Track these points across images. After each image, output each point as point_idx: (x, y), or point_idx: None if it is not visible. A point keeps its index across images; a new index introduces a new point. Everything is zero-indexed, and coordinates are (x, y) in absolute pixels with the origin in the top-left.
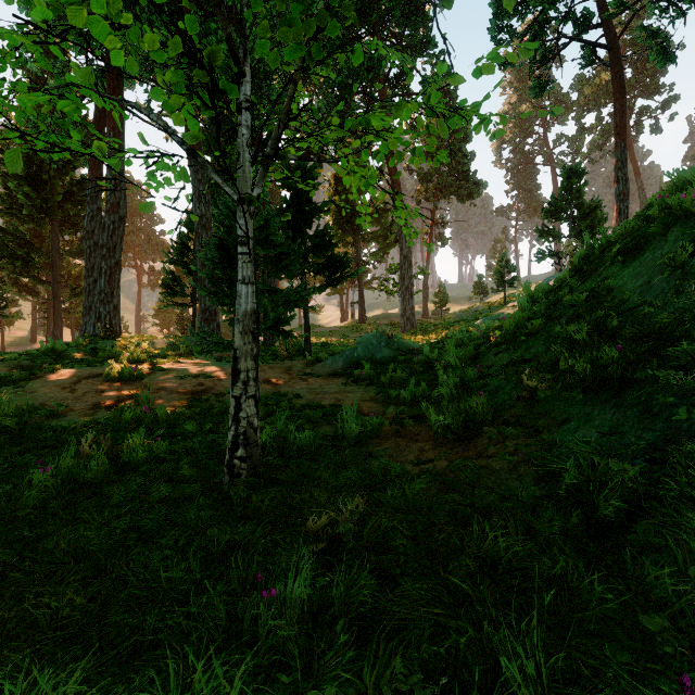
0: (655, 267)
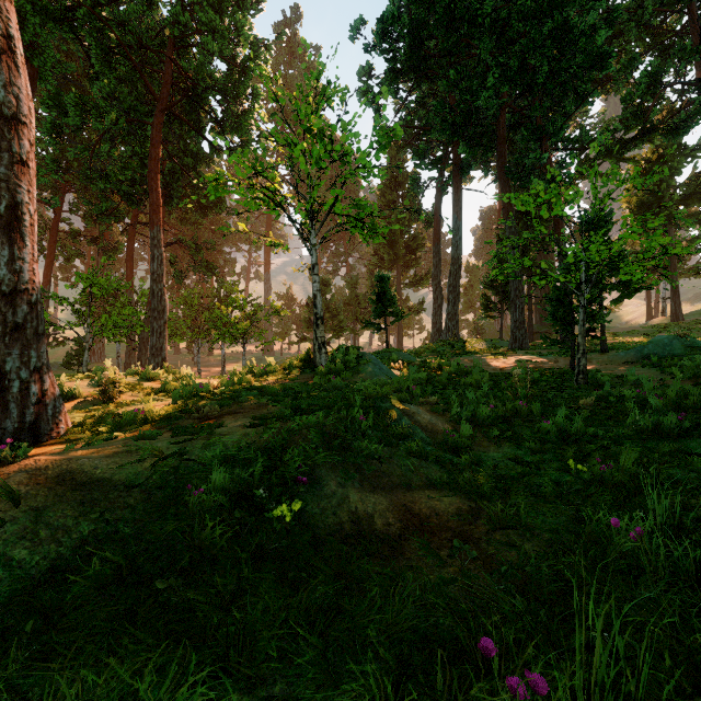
0: None
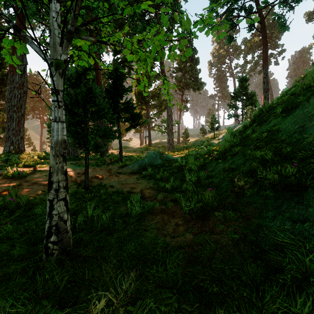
0: (305, 118)
